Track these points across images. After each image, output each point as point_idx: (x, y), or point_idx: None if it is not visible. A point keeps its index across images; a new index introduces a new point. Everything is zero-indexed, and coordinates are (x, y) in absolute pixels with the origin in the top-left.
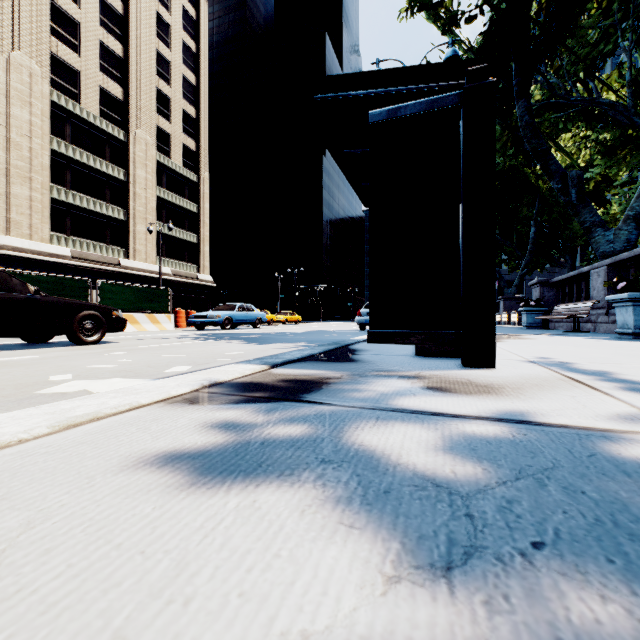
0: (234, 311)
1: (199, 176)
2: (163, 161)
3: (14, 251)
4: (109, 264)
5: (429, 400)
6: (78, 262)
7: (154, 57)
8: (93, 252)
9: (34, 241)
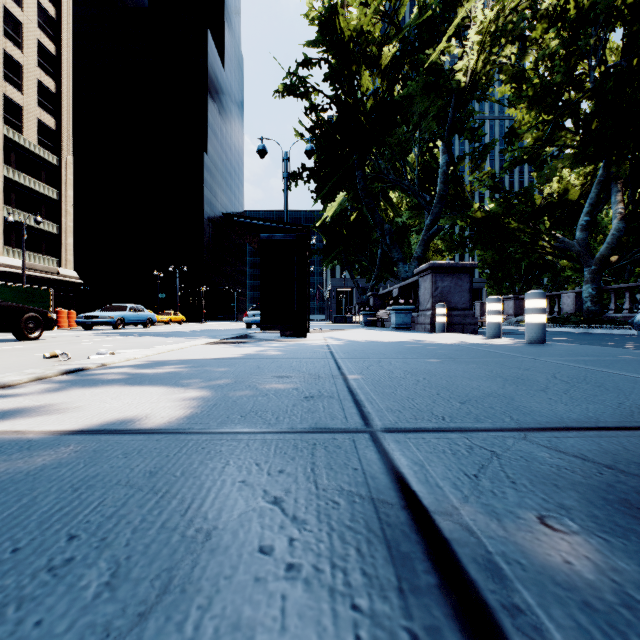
0: (126, 312)
1: (60, 159)
2: (12, 136)
3: None
4: None
5: (279, 342)
6: None
7: (0, 14)
8: None
9: None
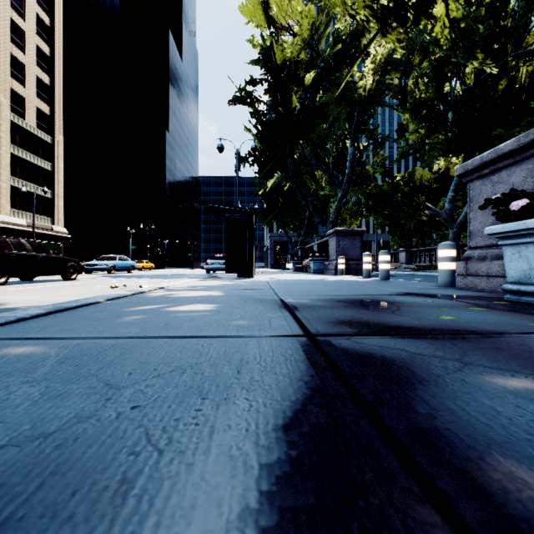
0: (116, 261)
1: (53, 138)
2: (17, 121)
3: None
4: None
5: (238, 280)
6: None
7: (8, 25)
8: None
9: None
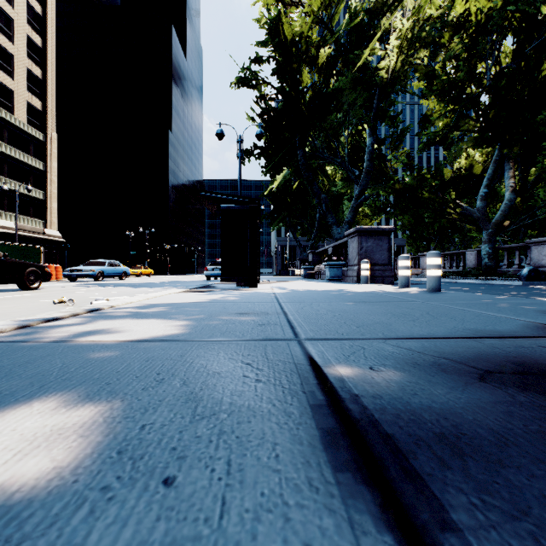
0: (105, 266)
1: (46, 135)
2: (5, 116)
3: None
4: None
5: (236, 291)
6: None
7: None
8: None
9: None
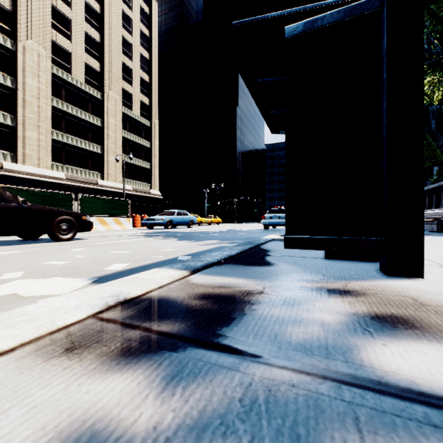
0: (174, 215)
1: (151, 122)
2: (127, 112)
3: (28, 175)
4: (90, 183)
5: (404, 351)
6: (70, 182)
7: (121, 41)
8: (80, 175)
9: (41, 168)
